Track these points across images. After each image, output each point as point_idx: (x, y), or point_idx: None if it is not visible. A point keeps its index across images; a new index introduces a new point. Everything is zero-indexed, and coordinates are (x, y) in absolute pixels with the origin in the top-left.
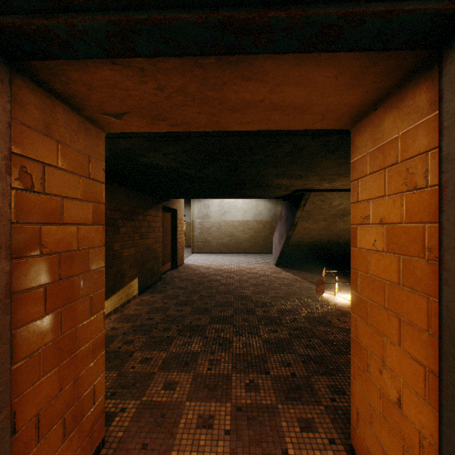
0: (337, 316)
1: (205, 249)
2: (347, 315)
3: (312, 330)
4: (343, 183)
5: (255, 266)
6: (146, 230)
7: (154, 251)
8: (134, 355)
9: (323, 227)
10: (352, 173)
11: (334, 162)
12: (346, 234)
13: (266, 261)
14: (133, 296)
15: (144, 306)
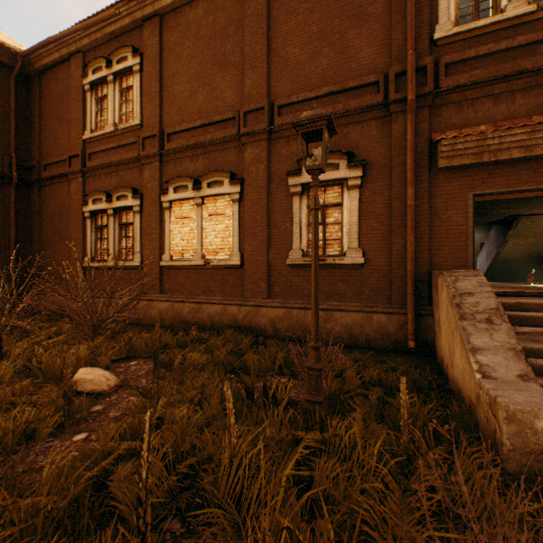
0: None
1: None
2: None
3: (526, 288)
4: None
5: None
6: None
7: None
8: None
9: (531, 242)
10: None
11: (540, 200)
12: None
13: None
14: None
15: None
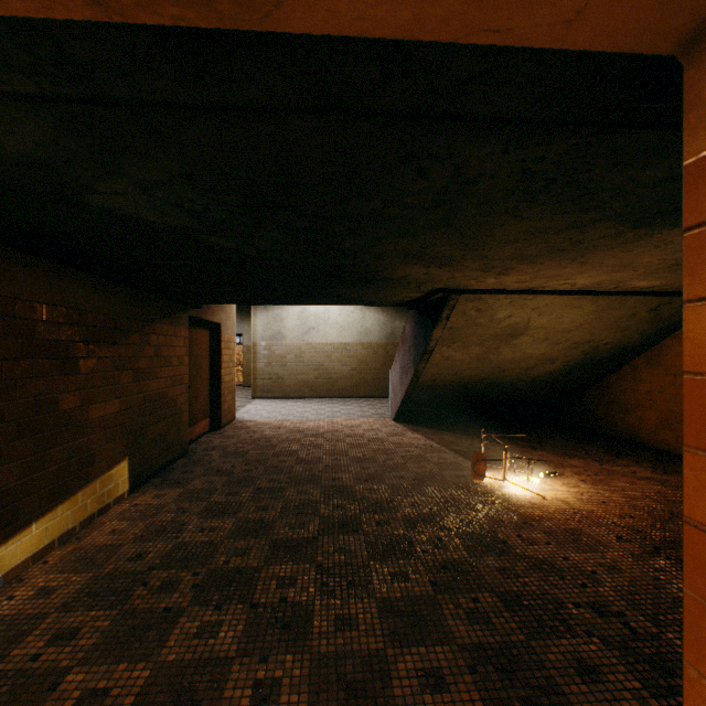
0: (516, 527)
1: (276, 392)
2: (533, 524)
3: (476, 570)
4: (522, 276)
5: (360, 421)
6: (149, 363)
7: (170, 402)
8: (64, 682)
9: (476, 355)
10: (696, 201)
11: (526, 226)
12: (513, 367)
13: (378, 413)
14: (115, 497)
15: (135, 522)
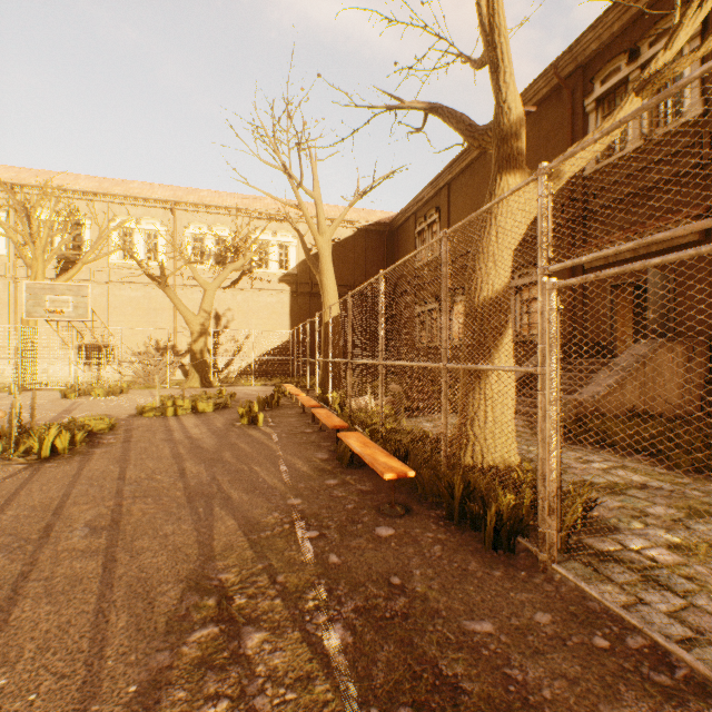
0: None
1: None
2: None
3: None
4: None
5: None
6: None
7: None
8: None
9: None
10: None
11: None
12: None
13: None
14: None
15: None
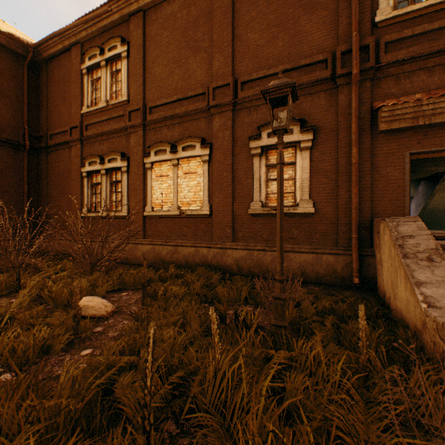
0: None
1: None
2: None
3: None
4: None
5: None
6: None
7: None
8: None
9: None
10: None
11: None
12: None
13: None
14: None
15: None
